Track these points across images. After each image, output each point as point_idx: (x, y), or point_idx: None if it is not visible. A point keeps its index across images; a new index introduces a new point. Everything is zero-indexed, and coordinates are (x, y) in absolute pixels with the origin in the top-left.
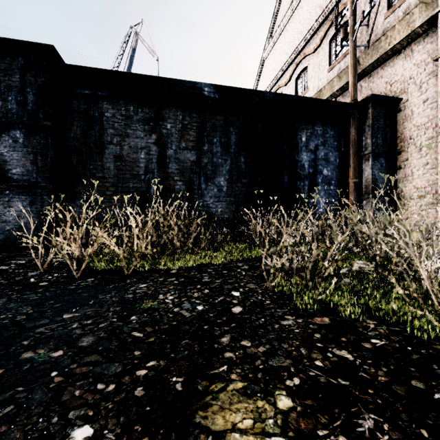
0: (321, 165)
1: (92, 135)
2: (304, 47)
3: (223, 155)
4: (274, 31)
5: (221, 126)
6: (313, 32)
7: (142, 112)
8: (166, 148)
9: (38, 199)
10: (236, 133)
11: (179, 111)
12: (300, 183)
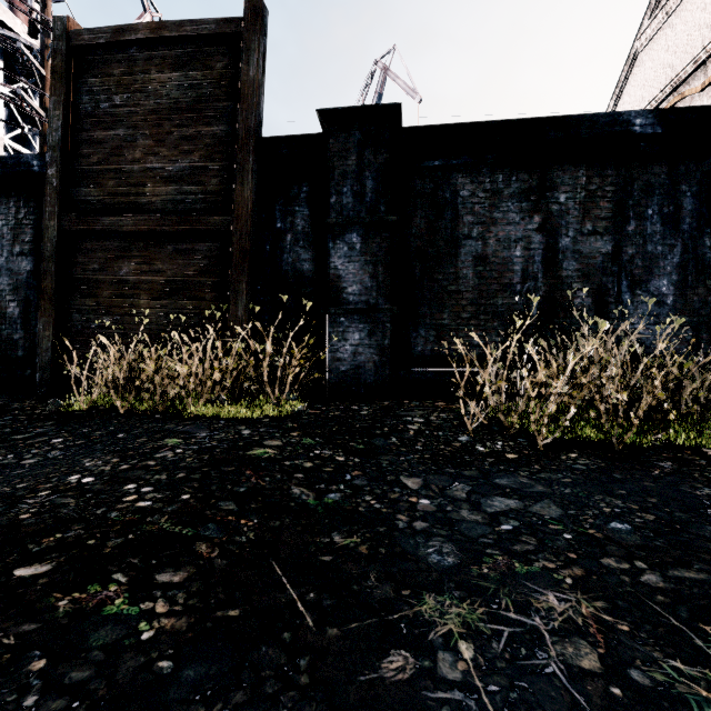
0: None
1: (441, 228)
2: None
3: (667, 238)
4: None
5: (661, 184)
6: None
7: (517, 181)
8: (557, 235)
9: (379, 328)
10: (693, 193)
11: (581, 170)
12: None
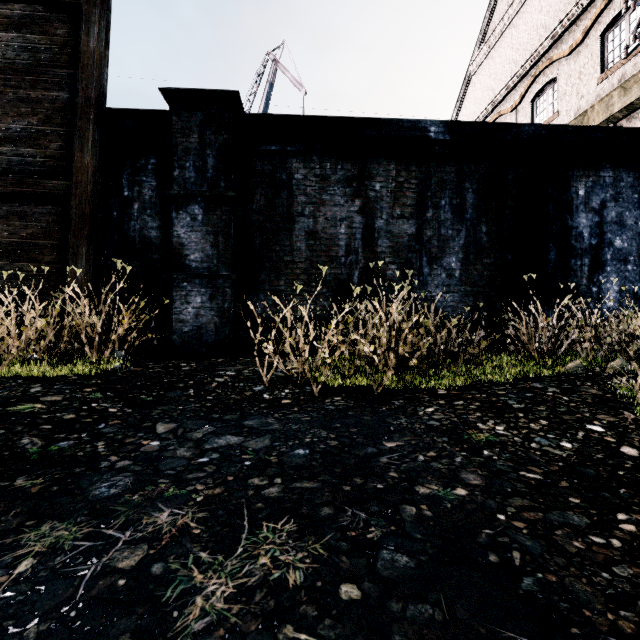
0: (611, 232)
1: (278, 206)
2: (549, 49)
3: (455, 224)
4: (491, 31)
5: (451, 181)
6: (570, 23)
7: (342, 169)
8: (373, 217)
9: (219, 293)
10: (473, 189)
11: (392, 164)
12: (576, 261)
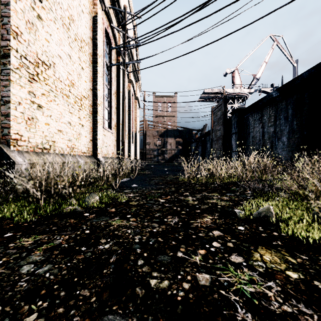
0: None
1: (247, 131)
2: None
3: (285, 124)
4: None
5: (284, 107)
6: None
7: (258, 116)
8: (264, 128)
9: (236, 155)
10: (291, 108)
11: (268, 109)
12: None
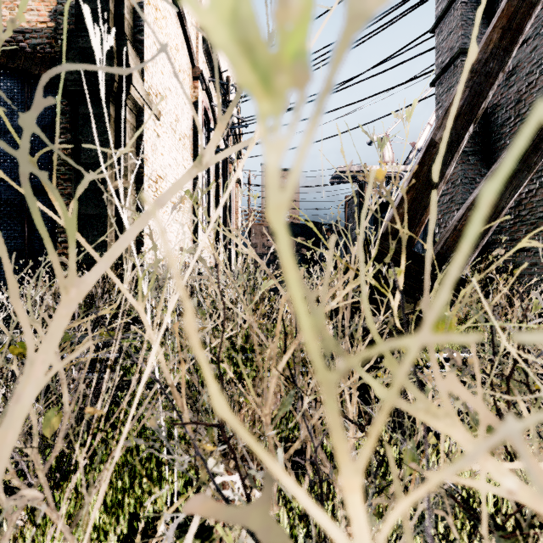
0: None
1: None
2: None
3: None
4: None
5: None
6: None
7: None
8: None
9: None
10: None
11: None
12: None
